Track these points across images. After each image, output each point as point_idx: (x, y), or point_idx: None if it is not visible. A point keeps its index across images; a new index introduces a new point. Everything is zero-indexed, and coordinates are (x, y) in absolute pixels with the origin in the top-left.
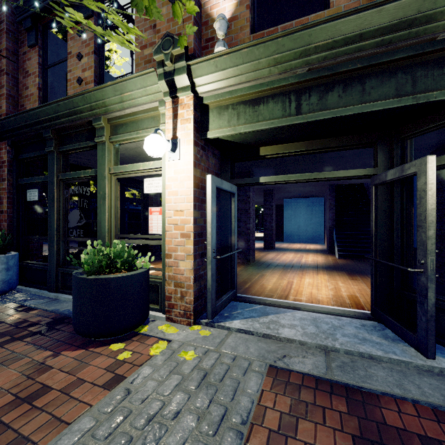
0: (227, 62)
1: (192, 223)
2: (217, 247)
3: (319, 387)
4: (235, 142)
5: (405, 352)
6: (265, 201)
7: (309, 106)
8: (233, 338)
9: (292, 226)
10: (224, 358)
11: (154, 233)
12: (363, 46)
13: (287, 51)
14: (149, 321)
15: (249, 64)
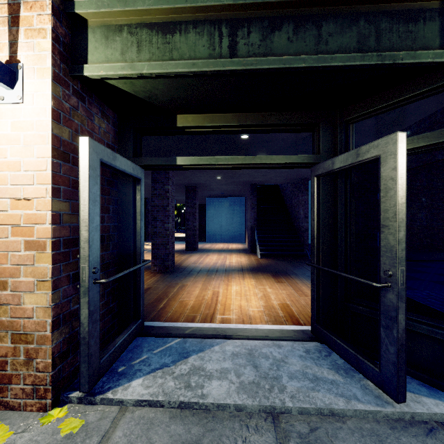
0: None
1: (49, 222)
2: (112, 260)
3: None
4: (138, 97)
5: (366, 392)
6: (187, 198)
7: (249, 46)
8: (127, 426)
9: (215, 225)
10: None
11: None
12: None
13: None
14: None
15: None
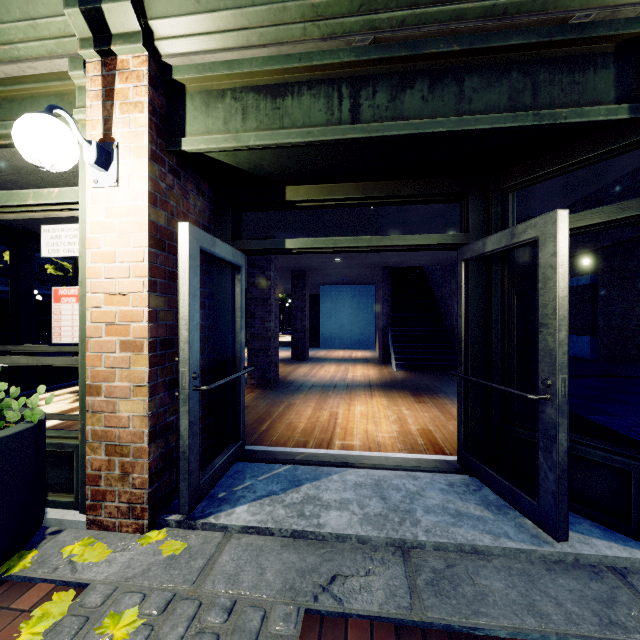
0: None
1: (146, 320)
2: (208, 366)
3: None
4: (240, 169)
5: (520, 530)
6: (294, 287)
7: (374, 109)
8: (233, 552)
9: (332, 325)
10: (208, 613)
11: (65, 341)
12: (465, 12)
13: None
14: (45, 536)
15: (264, 8)
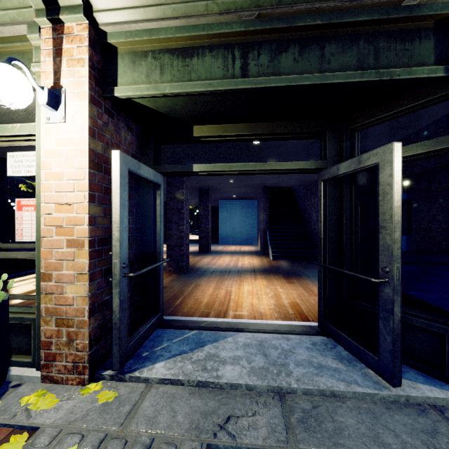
0: None
1: (86, 224)
2: (135, 258)
3: None
4: (159, 111)
5: (365, 378)
6: (200, 201)
7: (258, 67)
8: (153, 399)
9: (227, 228)
10: None
11: (26, 240)
12: None
13: None
14: (8, 388)
15: None
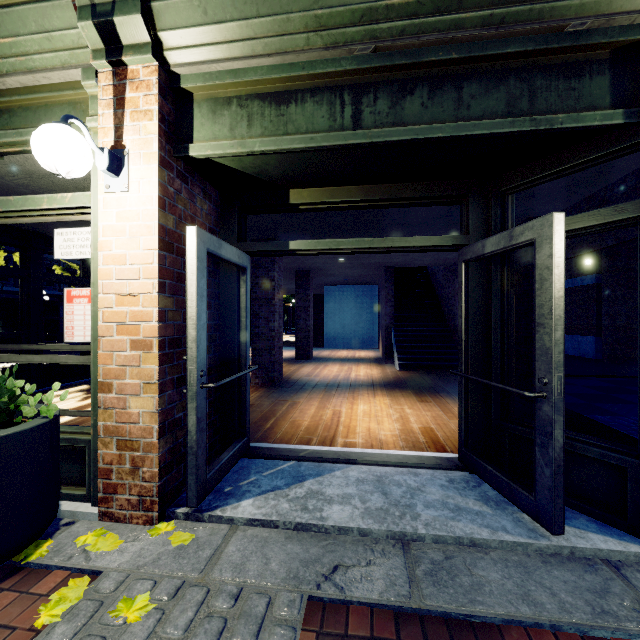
0: (226, 6)
1: (155, 320)
2: (214, 364)
3: (402, 633)
4: (245, 173)
5: (518, 524)
6: (297, 287)
7: (375, 115)
8: (239, 543)
9: (335, 325)
10: (216, 599)
11: (78, 340)
12: (463, 22)
13: (339, 6)
14: (59, 527)
15: (269, 19)
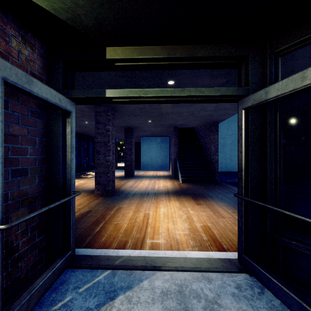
0: None
1: None
2: (39, 193)
3: None
4: (60, 19)
5: None
6: (126, 137)
7: None
8: None
9: (147, 158)
10: None
11: None
12: None
13: None
14: None
15: None
